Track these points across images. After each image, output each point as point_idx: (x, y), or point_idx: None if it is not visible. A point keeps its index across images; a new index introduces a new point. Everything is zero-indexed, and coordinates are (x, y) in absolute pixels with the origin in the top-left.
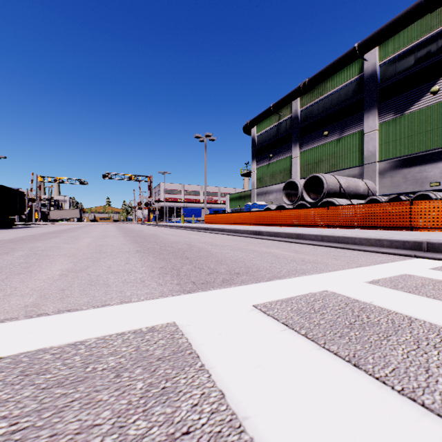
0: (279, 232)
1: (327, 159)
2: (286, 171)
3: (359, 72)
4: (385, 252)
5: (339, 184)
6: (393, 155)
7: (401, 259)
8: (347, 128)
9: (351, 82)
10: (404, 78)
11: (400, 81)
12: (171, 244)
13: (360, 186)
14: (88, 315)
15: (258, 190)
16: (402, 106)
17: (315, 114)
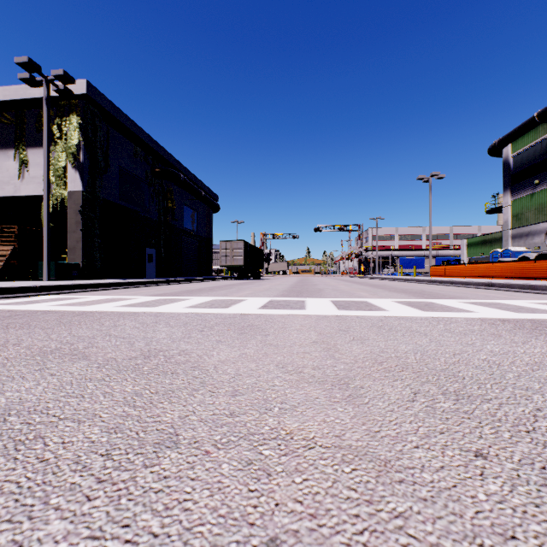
0: (511, 284)
1: None
2: None
3: None
4: None
5: None
6: None
7: None
8: None
9: None
10: None
11: None
12: (407, 290)
13: None
14: (400, 299)
15: (514, 232)
16: None
17: None
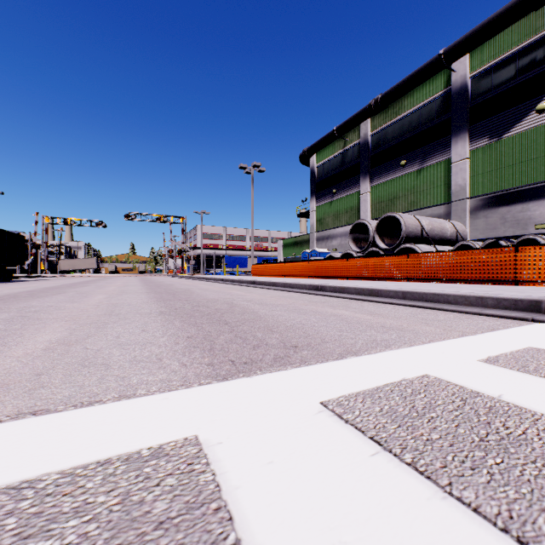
0: (347, 287)
1: (405, 195)
2: (354, 210)
3: (445, 86)
4: (490, 314)
5: (421, 225)
6: (488, 189)
7: (515, 324)
8: (430, 157)
9: (435, 99)
10: (502, 93)
11: (497, 96)
12: (207, 303)
13: (447, 228)
14: (60, 423)
15: (318, 235)
16: (500, 128)
17: (389, 139)
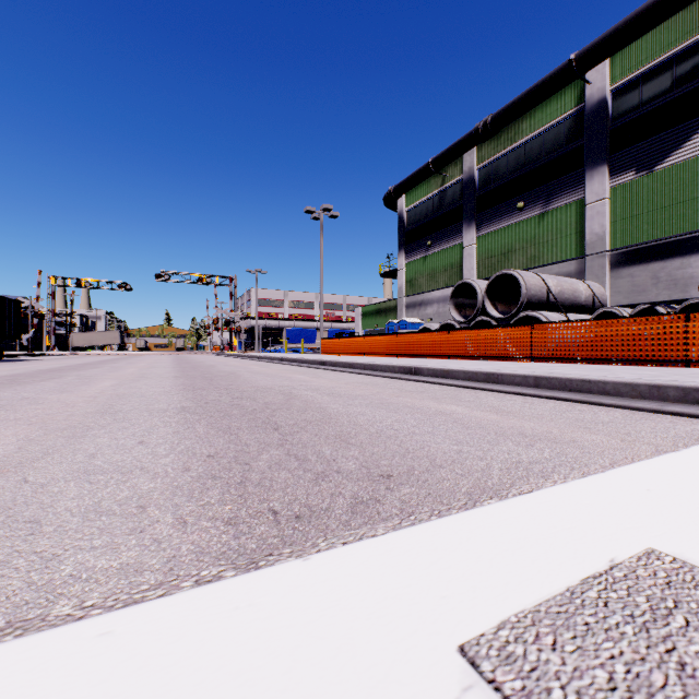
0: (452, 369)
1: (523, 247)
2: (455, 268)
3: (577, 103)
4: (677, 412)
5: (546, 287)
6: (635, 239)
7: None
8: (557, 196)
9: (564, 120)
10: (654, 111)
11: (646, 115)
12: (254, 394)
13: (581, 291)
14: None
15: (408, 300)
16: (651, 157)
17: (502, 174)
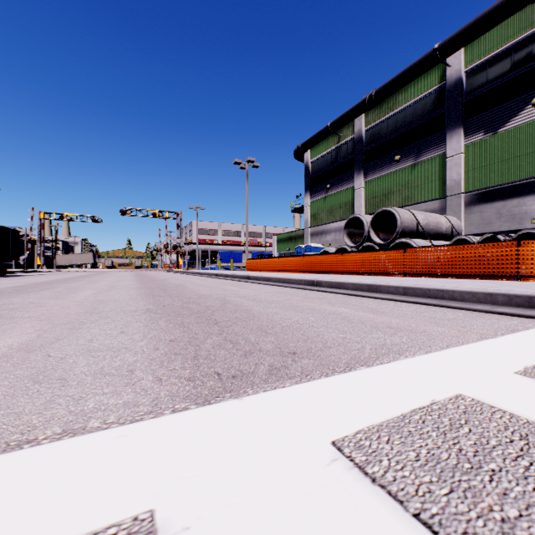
0: (344, 282)
1: (399, 190)
2: (348, 206)
3: (440, 81)
4: (503, 312)
5: (416, 220)
6: (483, 184)
7: (534, 324)
8: (425, 152)
9: (430, 93)
10: (497, 87)
11: (492, 91)
12: (198, 300)
13: (443, 223)
14: None
15: (312, 230)
16: (495, 122)
17: (383, 134)
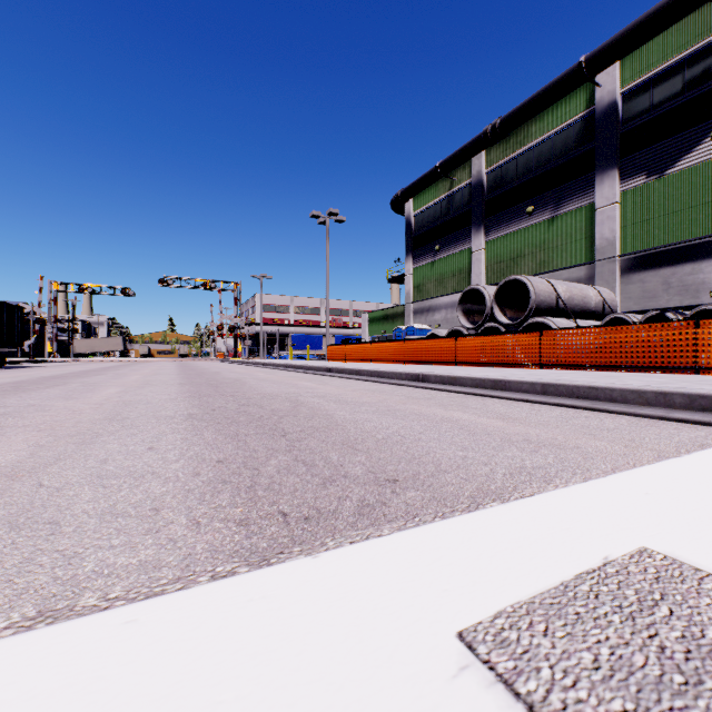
0: (460, 376)
1: (532, 252)
2: (463, 273)
3: (587, 106)
4: (683, 419)
5: (556, 293)
6: (645, 244)
7: None
8: (566, 201)
9: (574, 123)
10: (664, 114)
11: (657, 119)
12: (261, 401)
13: (591, 296)
14: None
15: (416, 306)
16: (662, 161)
17: (511, 177)
